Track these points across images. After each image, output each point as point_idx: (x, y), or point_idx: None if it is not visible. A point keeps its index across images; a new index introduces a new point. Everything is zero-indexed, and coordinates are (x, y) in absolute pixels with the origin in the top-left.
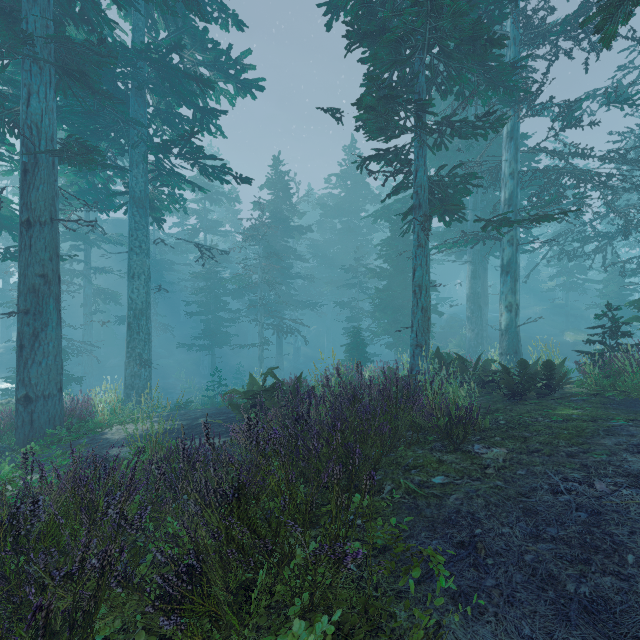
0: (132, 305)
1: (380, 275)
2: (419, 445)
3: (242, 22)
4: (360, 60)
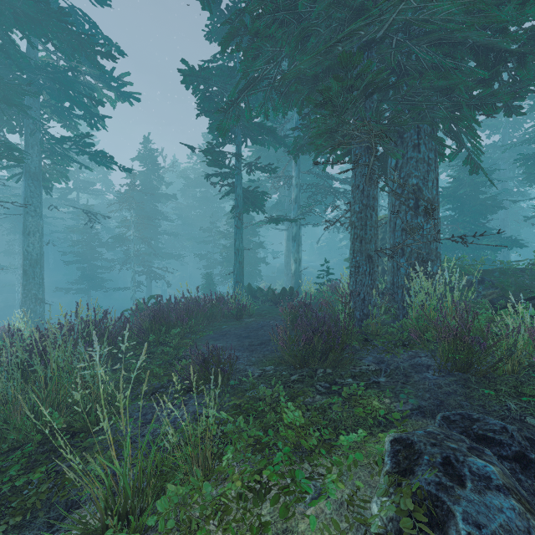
0: (28, 256)
1: (227, 236)
2: (224, 321)
3: (123, 52)
4: (206, 115)
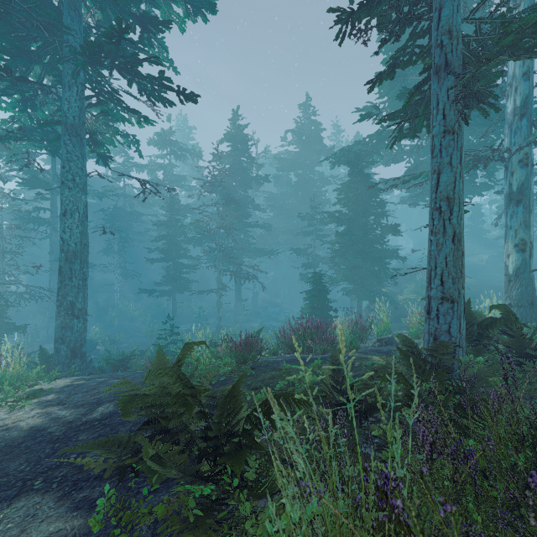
0: (63, 246)
1: (339, 219)
2: None
3: None
4: None
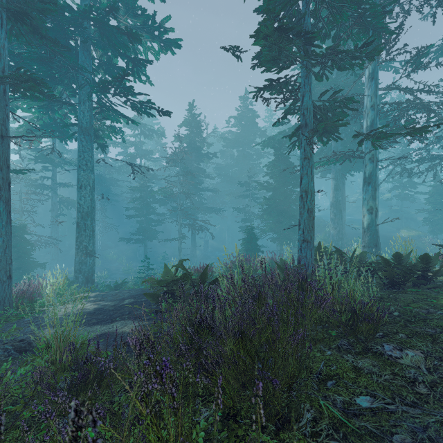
0: (80, 209)
1: (267, 188)
2: (324, 342)
3: None
4: (255, 10)
